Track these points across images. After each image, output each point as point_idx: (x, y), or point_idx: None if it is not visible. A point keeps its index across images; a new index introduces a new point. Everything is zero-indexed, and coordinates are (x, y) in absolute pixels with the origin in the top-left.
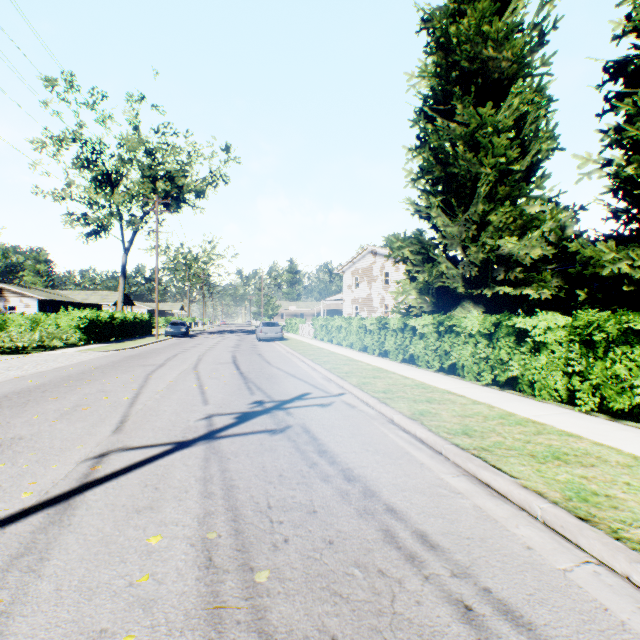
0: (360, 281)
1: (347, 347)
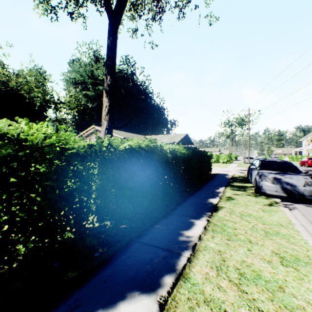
0: (309, 143)
1: (296, 162)
